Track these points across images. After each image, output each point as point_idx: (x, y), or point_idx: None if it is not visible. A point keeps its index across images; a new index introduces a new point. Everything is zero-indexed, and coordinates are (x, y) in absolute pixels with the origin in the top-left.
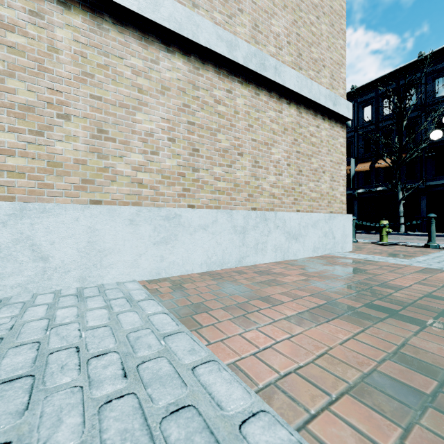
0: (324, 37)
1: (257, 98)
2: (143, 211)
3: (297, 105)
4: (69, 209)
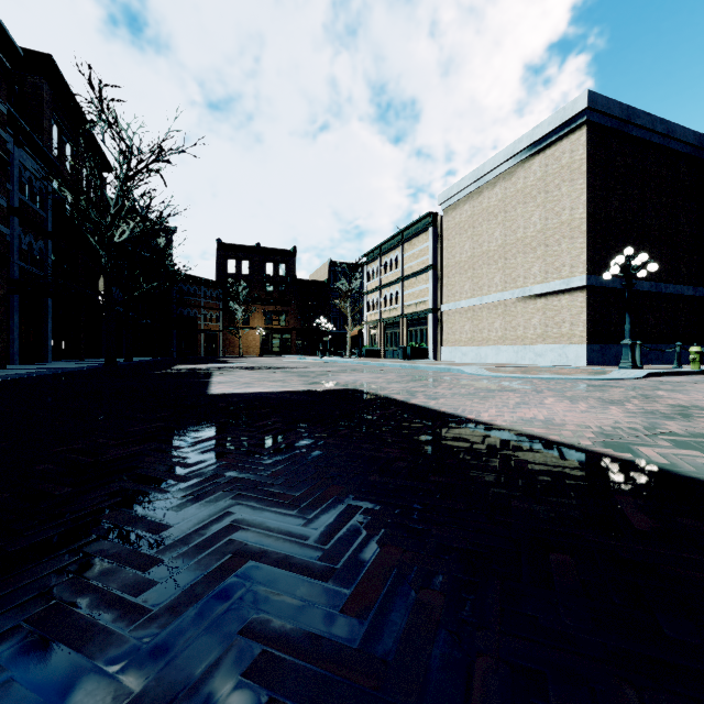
0: (564, 251)
1: (525, 304)
2: (493, 347)
3: (545, 297)
4: (483, 347)
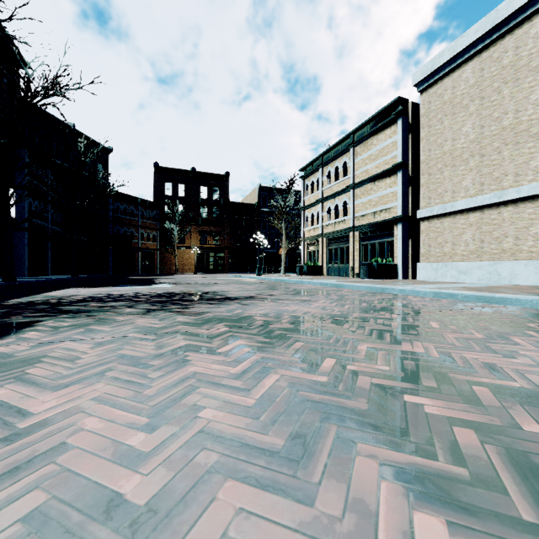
0: None
1: None
2: (530, 262)
3: None
4: (505, 262)
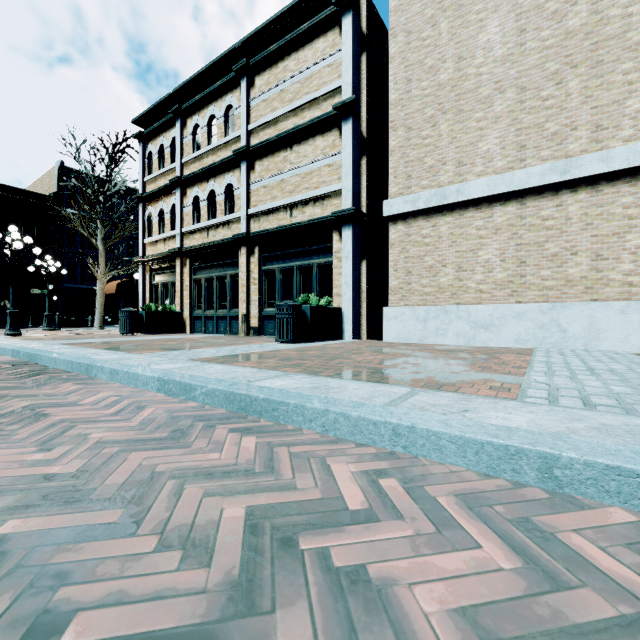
0: None
1: None
2: (632, 304)
3: None
4: (577, 305)
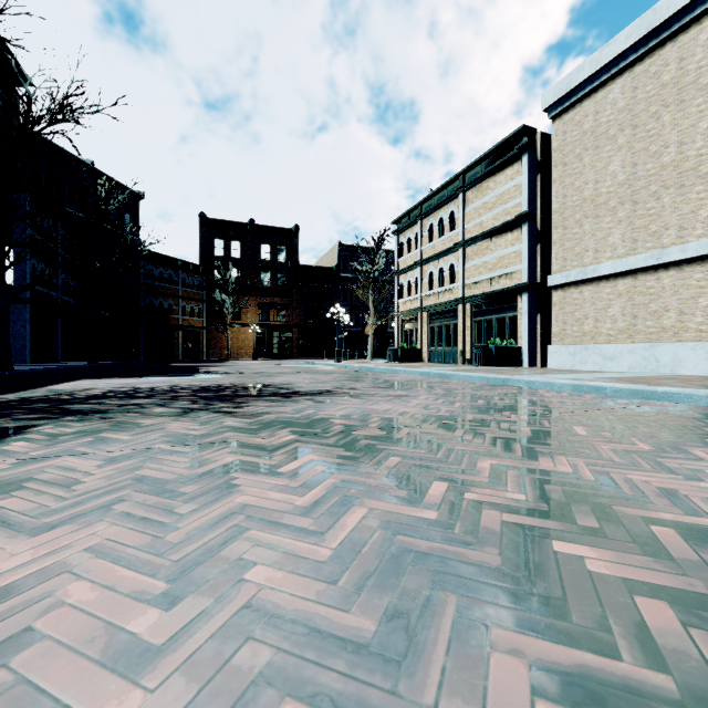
0: None
1: None
2: (699, 344)
3: None
4: (666, 345)
